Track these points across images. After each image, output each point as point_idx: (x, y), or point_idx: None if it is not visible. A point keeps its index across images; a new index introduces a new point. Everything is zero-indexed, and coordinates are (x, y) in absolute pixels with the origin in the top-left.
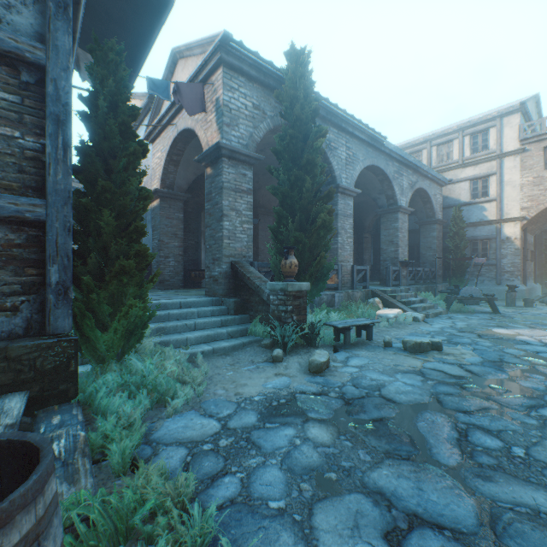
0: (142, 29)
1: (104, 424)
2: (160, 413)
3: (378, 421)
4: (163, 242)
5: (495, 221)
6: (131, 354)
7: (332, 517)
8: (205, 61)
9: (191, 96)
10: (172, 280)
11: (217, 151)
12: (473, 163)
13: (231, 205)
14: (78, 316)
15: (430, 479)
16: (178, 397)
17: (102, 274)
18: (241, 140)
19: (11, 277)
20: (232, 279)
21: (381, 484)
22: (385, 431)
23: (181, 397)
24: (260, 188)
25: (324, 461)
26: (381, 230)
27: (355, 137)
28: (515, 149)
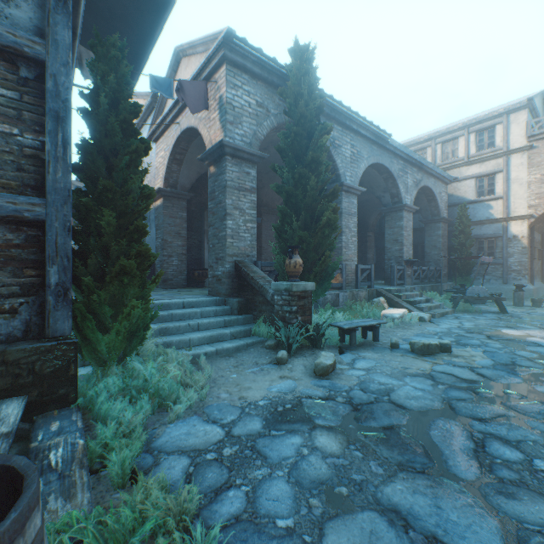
0: (145, 26)
1: (104, 431)
2: (162, 418)
3: (388, 429)
4: (166, 241)
5: (501, 219)
6: (132, 356)
7: (344, 538)
8: (208, 58)
9: (194, 94)
10: (175, 279)
11: (220, 149)
12: (478, 161)
13: (234, 204)
14: (78, 318)
15: (448, 496)
16: (180, 402)
17: (103, 275)
18: (244, 138)
19: (9, 278)
20: (235, 278)
21: (396, 500)
22: (396, 440)
23: (184, 402)
24: (263, 187)
25: (333, 473)
26: (385, 228)
27: (359, 134)
28: (522, 146)
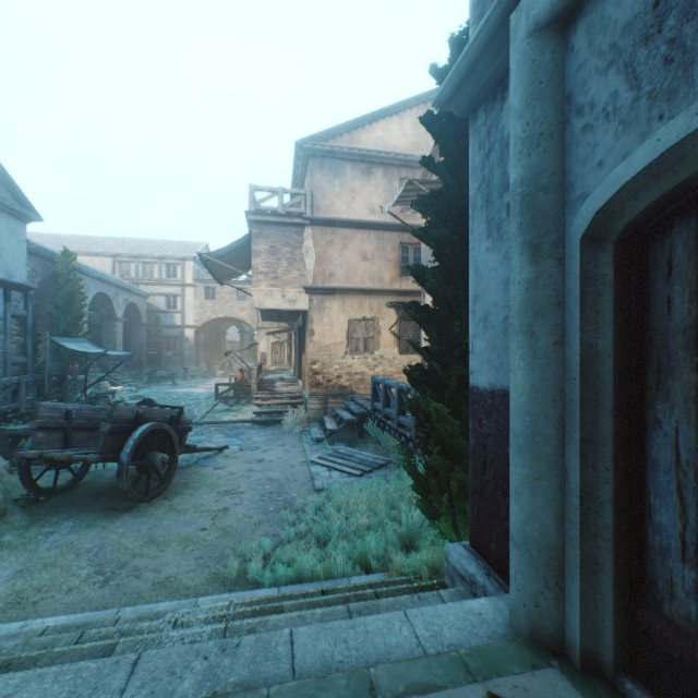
0: None
1: None
2: None
3: None
4: None
5: (181, 326)
6: None
7: None
8: None
9: None
10: None
11: None
12: (168, 285)
13: None
14: None
15: None
16: None
17: None
18: None
19: None
20: None
21: None
22: None
23: None
24: None
25: None
26: (104, 332)
27: (90, 276)
28: (192, 284)
